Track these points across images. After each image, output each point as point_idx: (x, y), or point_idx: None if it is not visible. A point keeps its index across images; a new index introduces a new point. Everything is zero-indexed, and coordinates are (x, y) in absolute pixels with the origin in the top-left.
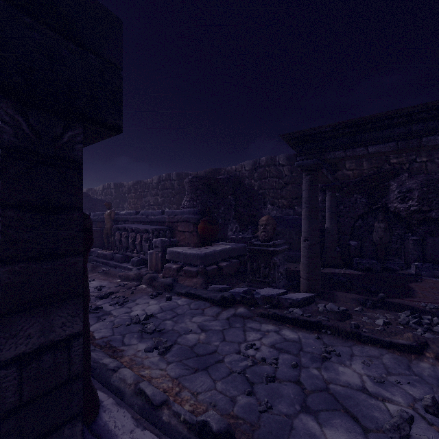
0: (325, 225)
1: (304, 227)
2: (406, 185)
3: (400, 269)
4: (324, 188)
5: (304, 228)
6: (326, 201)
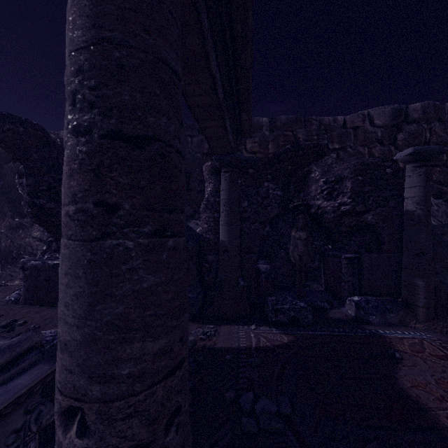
0: (219, 236)
1: (62, 302)
2: (334, 171)
3: (331, 308)
4: (217, 170)
5: (61, 314)
6: (222, 190)
